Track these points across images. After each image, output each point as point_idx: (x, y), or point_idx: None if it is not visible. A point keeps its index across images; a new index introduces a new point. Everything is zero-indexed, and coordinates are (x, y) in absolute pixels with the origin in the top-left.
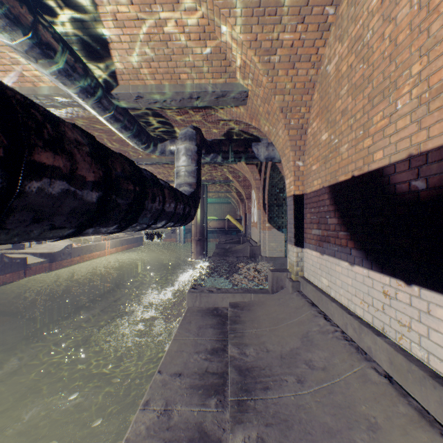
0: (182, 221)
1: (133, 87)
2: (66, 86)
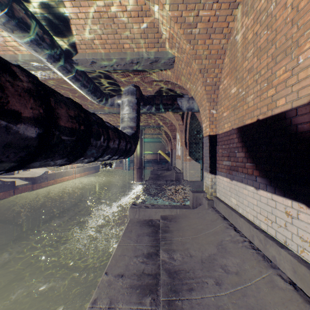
0: (125, 154)
1: (88, 54)
2: (37, 53)
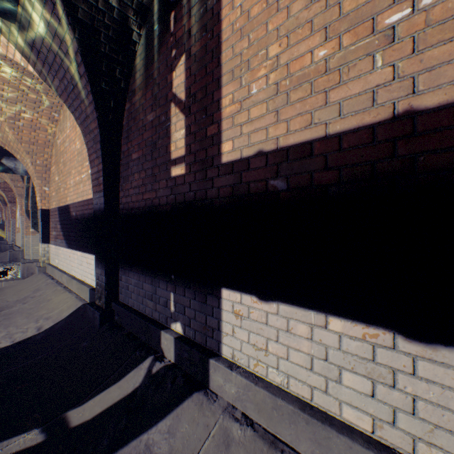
0: None
1: None
2: None
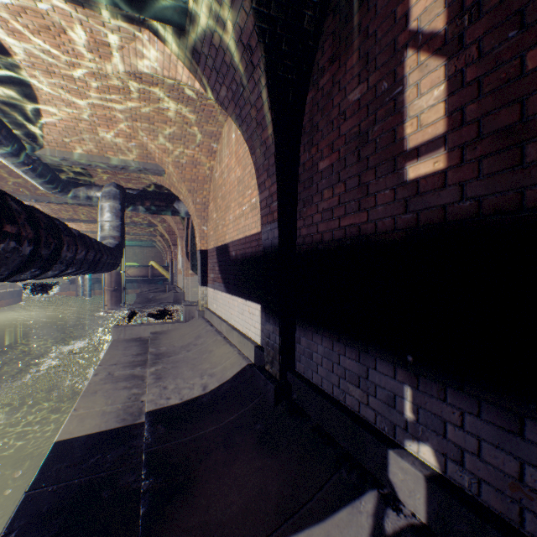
0: (113, 268)
1: (59, 152)
2: None
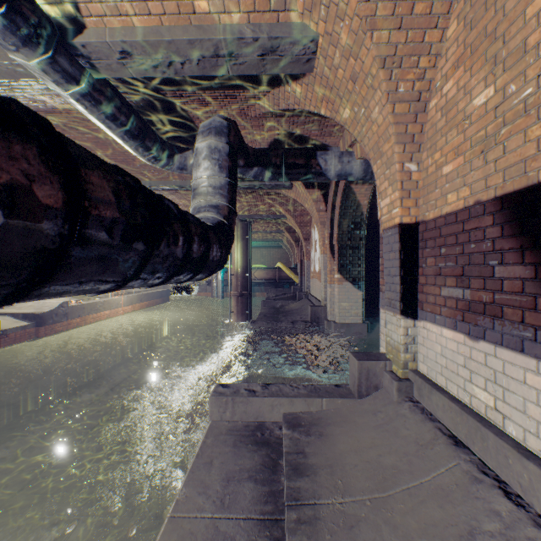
0: (189, 271)
1: (111, 31)
2: None
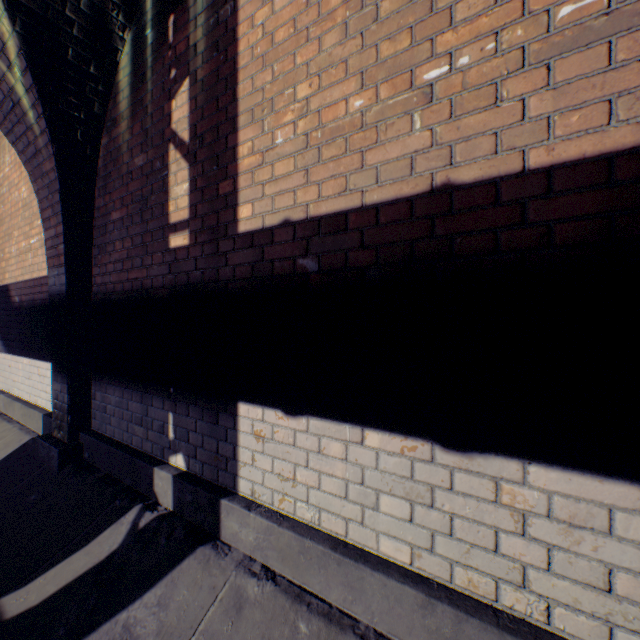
0: None
1: None
2: None
